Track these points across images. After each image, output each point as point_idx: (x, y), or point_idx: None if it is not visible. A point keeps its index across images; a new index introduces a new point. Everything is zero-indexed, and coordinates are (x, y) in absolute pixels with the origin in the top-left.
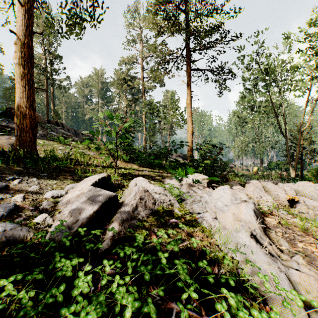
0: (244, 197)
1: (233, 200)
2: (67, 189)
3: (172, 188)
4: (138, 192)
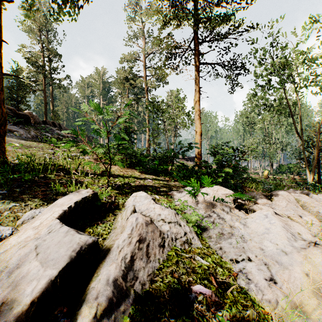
0: (303, 231)
1: (291, 240)
2: (22, 220)
3: (185, 207)
4: (136, 226)
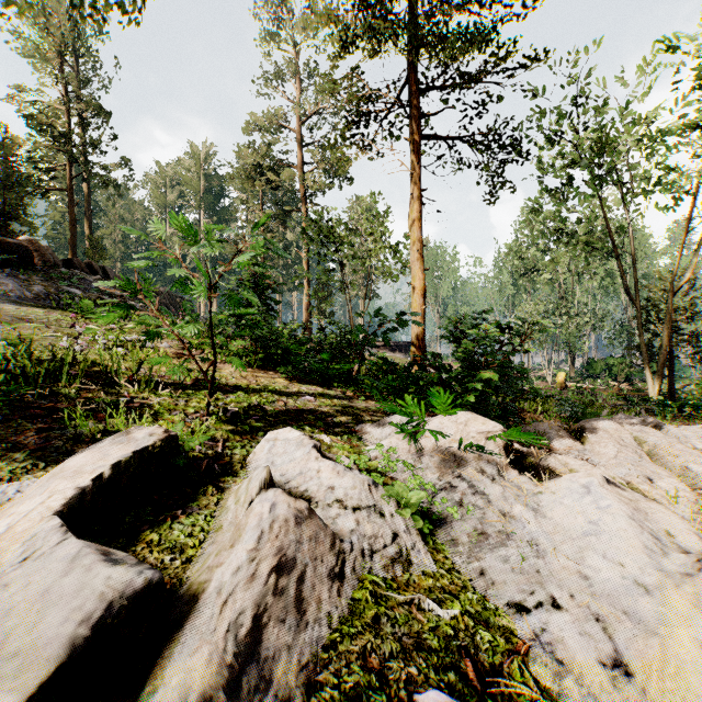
0: (677, 525)
1: (655, 553)
2: None
3: (393, 465)
4: (270, 528)
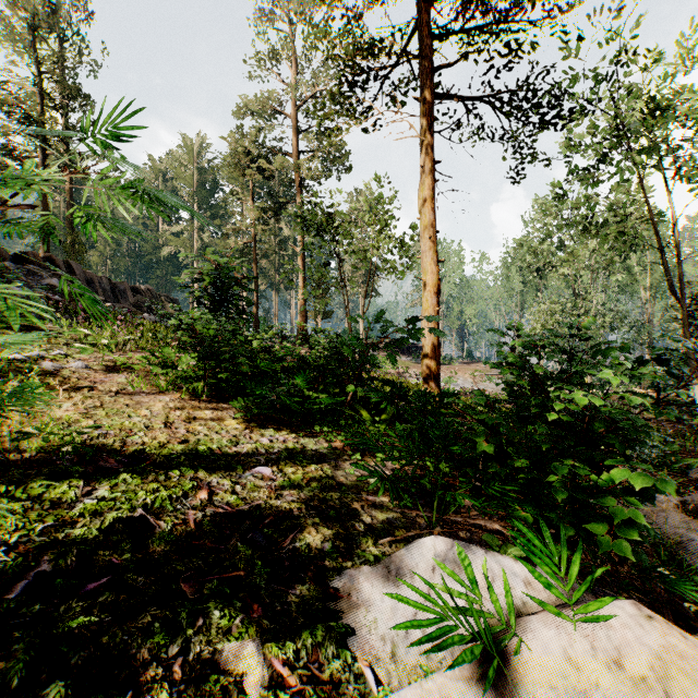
0: None
1: None
2: None
3: None
4: None
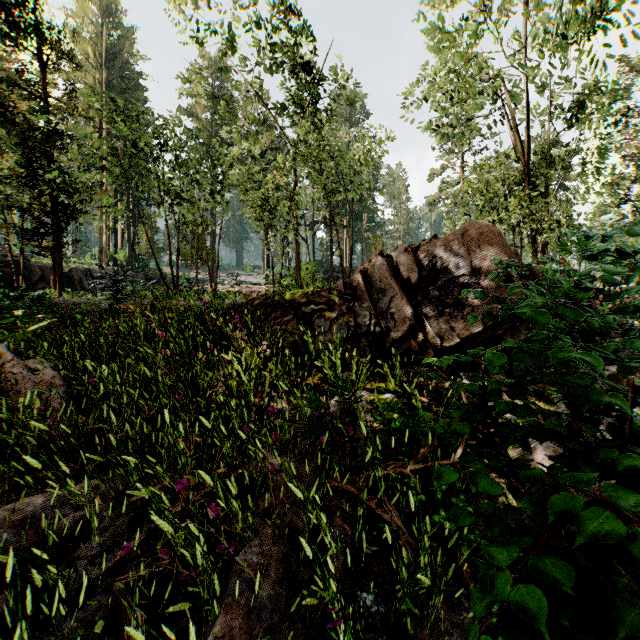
0: None
1: None
2: None
3: None
4: None
